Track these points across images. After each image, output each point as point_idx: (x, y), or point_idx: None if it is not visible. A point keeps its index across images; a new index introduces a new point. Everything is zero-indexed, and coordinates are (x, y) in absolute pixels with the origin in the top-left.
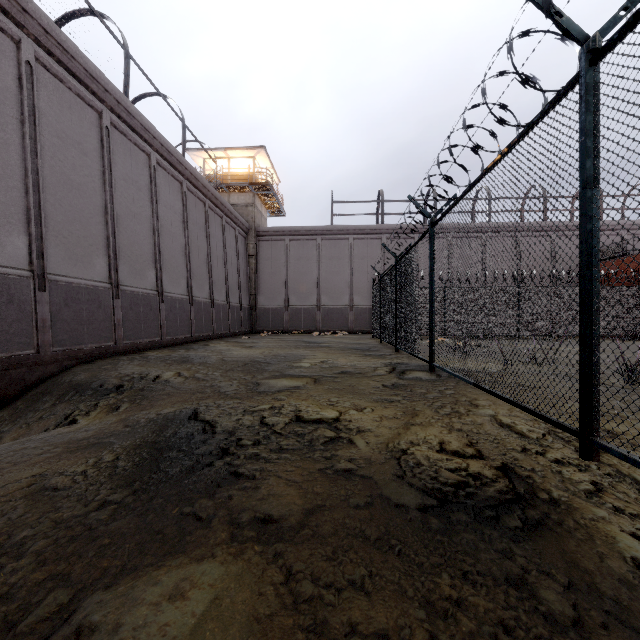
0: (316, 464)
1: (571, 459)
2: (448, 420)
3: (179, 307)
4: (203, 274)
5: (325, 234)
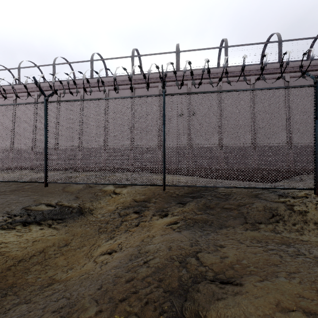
0: None
1: None
2: None
3: None
4: None
5: None
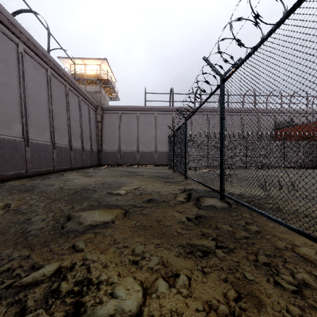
0: None
1: None
2: None
3: (43, 150)
4: (64, 129)
5: (141, 110)
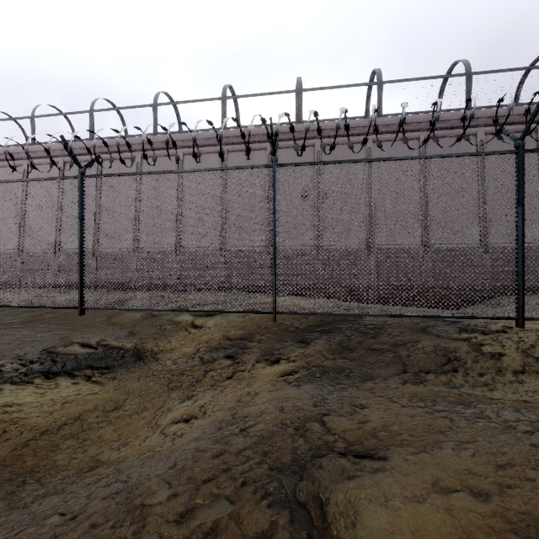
0: None
1: None
2: None
3: None
4: None
5: None
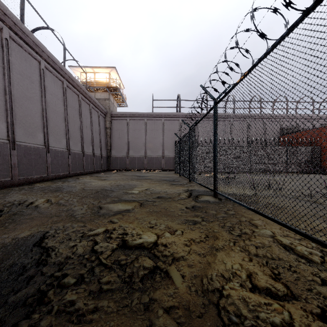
0: (131, 326)
1: None
2: (243, 244)
3: (60, 156)
4: (77, 137)
5: (149, 117)
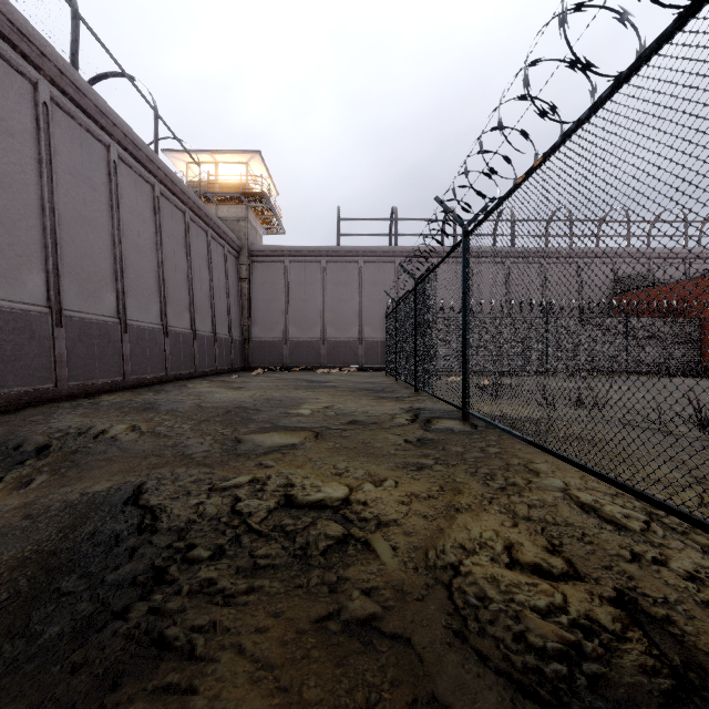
0: (311, 608)
1: (708, 572)
2: (506, 501)
3: (149, 339)
4: (182, 299)
5: (331, 256)
